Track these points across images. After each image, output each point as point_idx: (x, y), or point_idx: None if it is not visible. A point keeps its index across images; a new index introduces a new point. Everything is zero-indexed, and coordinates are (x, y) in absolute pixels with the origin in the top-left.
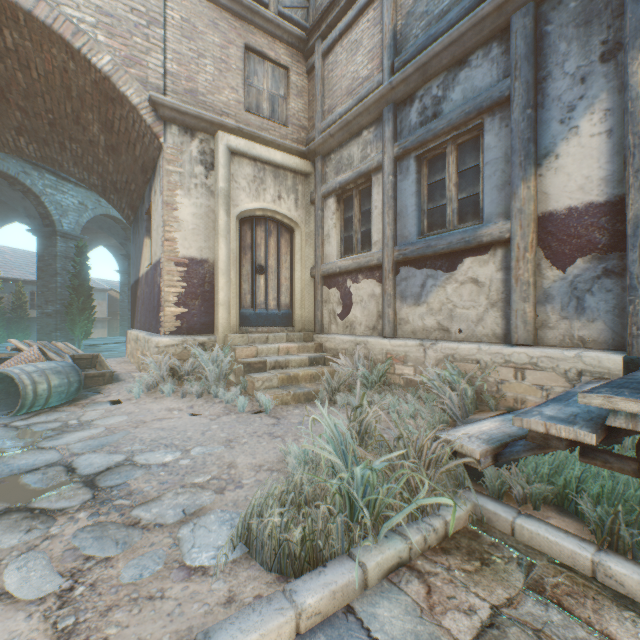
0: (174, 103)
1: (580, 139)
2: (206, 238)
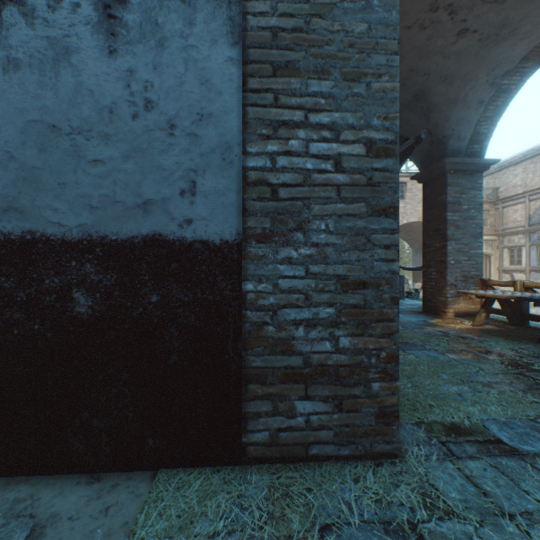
0: None
1: None
2: None
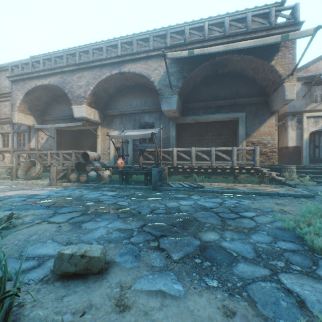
0: None
1: (34, 140)
2: None
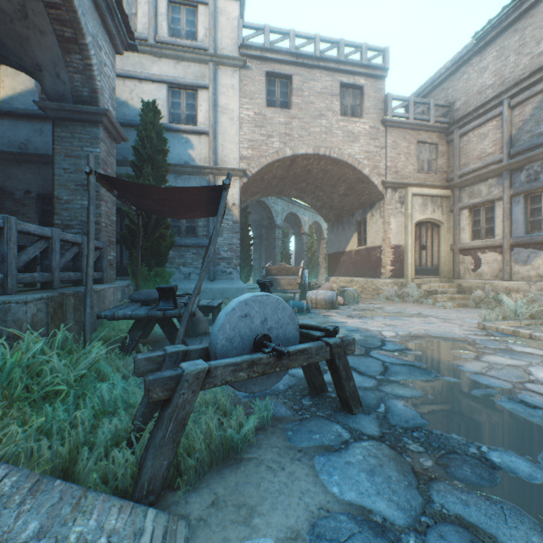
0: (391, 181)
1: None
2: (400, 235)
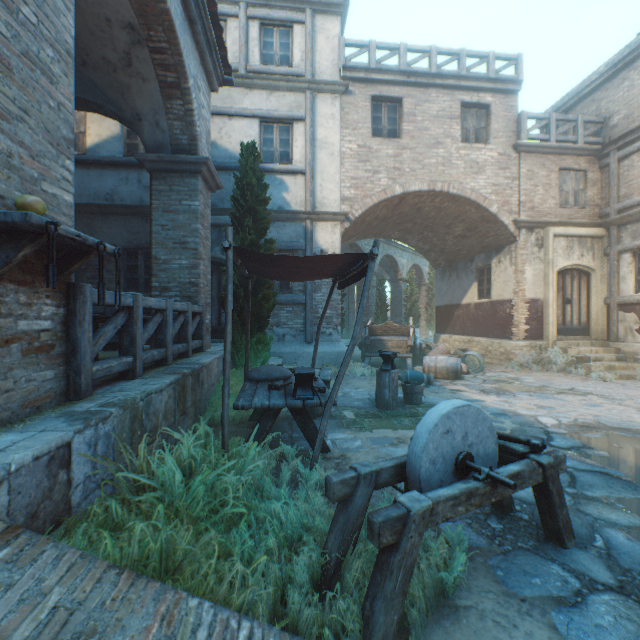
0: (527, 220)
1: None
2: (538, 287)
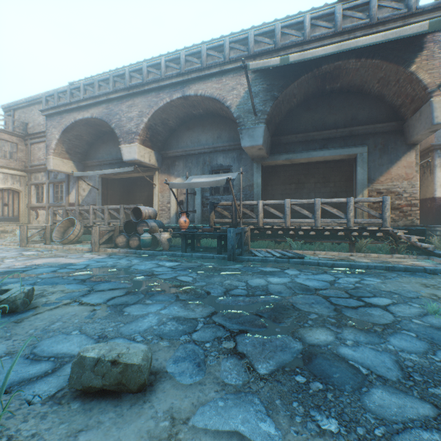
0: None
1: (74, 193)
2: None
